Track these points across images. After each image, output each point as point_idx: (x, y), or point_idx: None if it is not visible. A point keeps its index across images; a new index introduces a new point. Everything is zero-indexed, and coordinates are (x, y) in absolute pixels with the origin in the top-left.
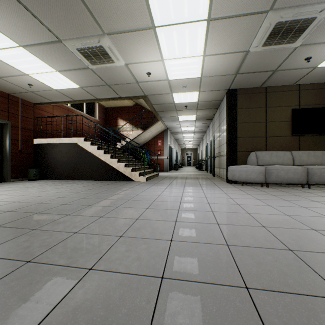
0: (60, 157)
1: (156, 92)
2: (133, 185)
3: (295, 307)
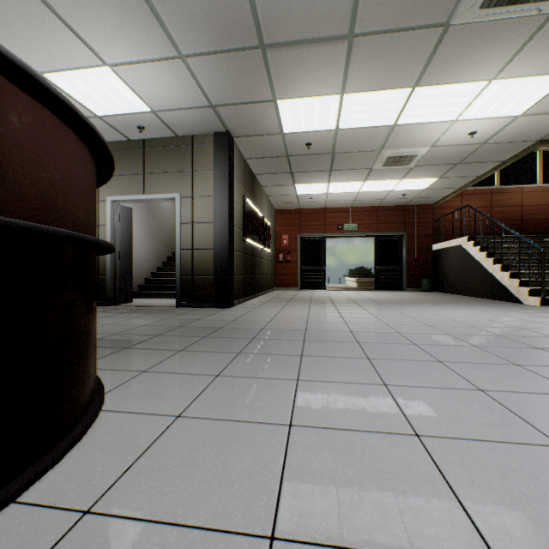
0: (450, 264)
1: (545, 129)
2: (480, 304)
3: (266, 318)
